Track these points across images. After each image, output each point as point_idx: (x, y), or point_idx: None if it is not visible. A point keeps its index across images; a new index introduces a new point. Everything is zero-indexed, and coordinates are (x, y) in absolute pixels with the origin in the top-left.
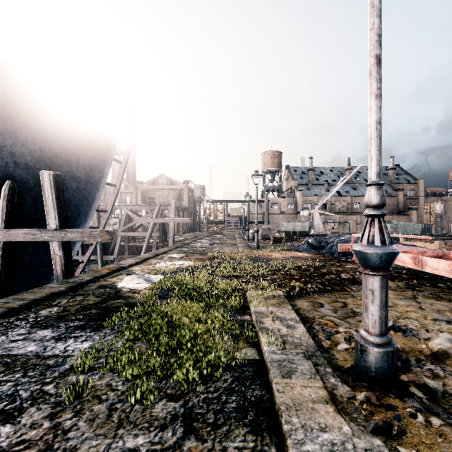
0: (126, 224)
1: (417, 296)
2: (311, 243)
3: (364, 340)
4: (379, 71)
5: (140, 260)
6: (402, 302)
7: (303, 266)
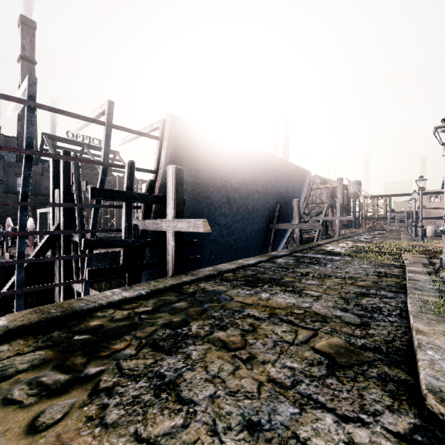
0: None
1: None
2: None
3: (441, 256)
4: None
5: (326, 242)
6: None
7: None
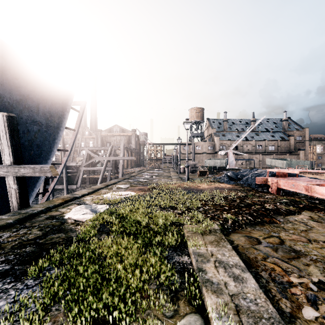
0: (87, 161)
1: None
2: (230, 176)
3: None
4: None
5: (92, 191)
6: None
7: (229, 197)
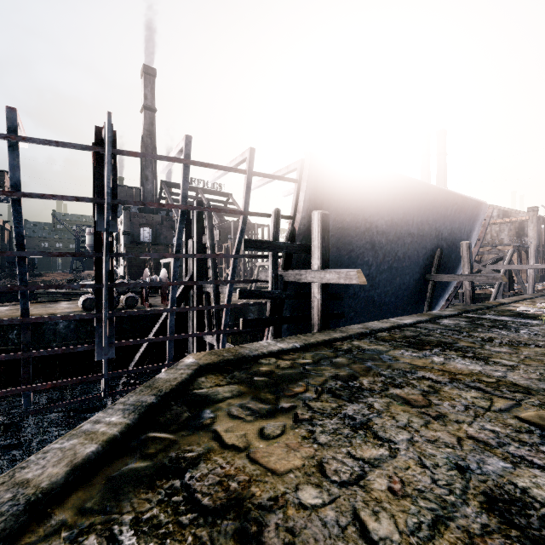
0: None
1: None
2: None
3: None
4: None
5: (513, 301)
6: None
7: None
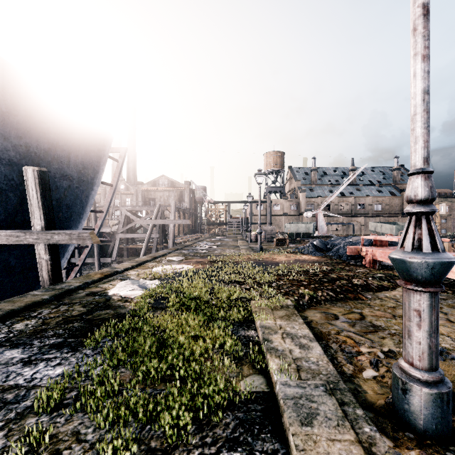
0: (125, 226)
1: (441, 305)
2: (317, 245)
3: (406, 375)
4: (427, 25)
5: (137, 264)
6: None
7: (310, 270)
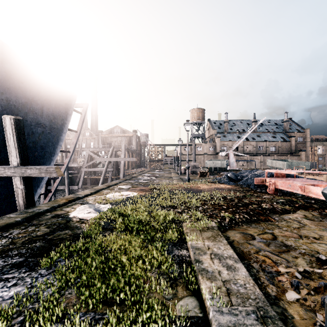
0: (88, 162)
1: None
2: (230, 176)
3: None
4: None
5: (95, 191)
6: (326, 234)
7: (227, 197)
